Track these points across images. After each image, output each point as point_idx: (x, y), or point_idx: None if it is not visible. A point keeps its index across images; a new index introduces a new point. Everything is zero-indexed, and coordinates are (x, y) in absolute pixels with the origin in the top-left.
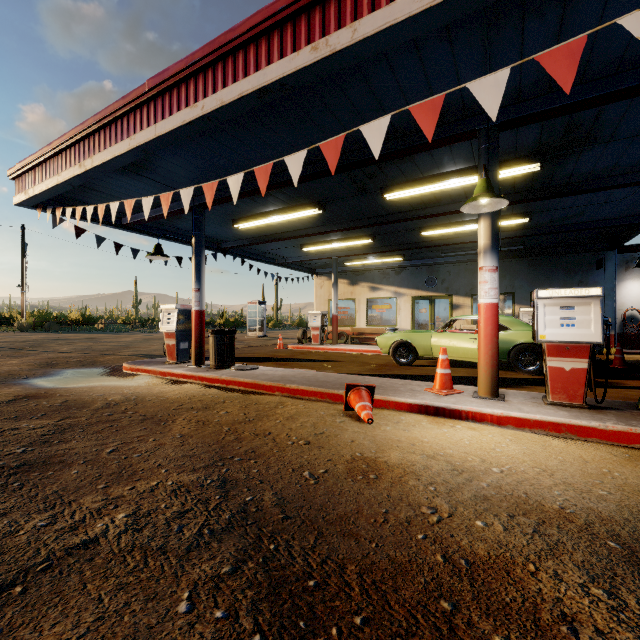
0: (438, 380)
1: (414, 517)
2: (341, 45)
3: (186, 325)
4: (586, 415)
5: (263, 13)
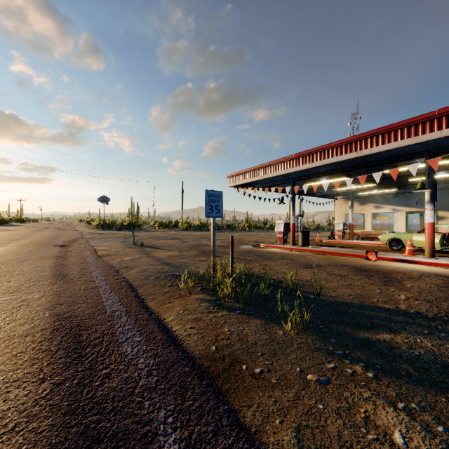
0: (406, 251)
1: (386, 269)
2: (366, 153)
3: (286, 229)
4: None
5: (340, 142)
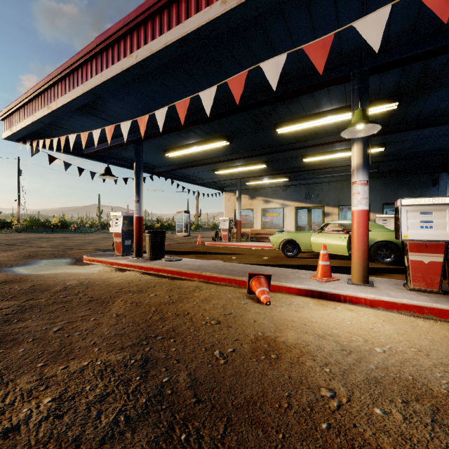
0: (320, 270)
1: (315, 402)
2: None
3: (129, 227)
4: (443, 300)
5: None
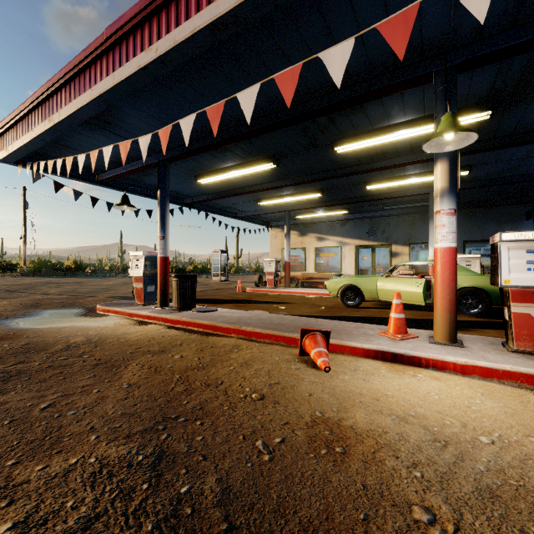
0: (392, 324)
1: (407, 531)
2: None
3: (152, 270)
4: None
5: None
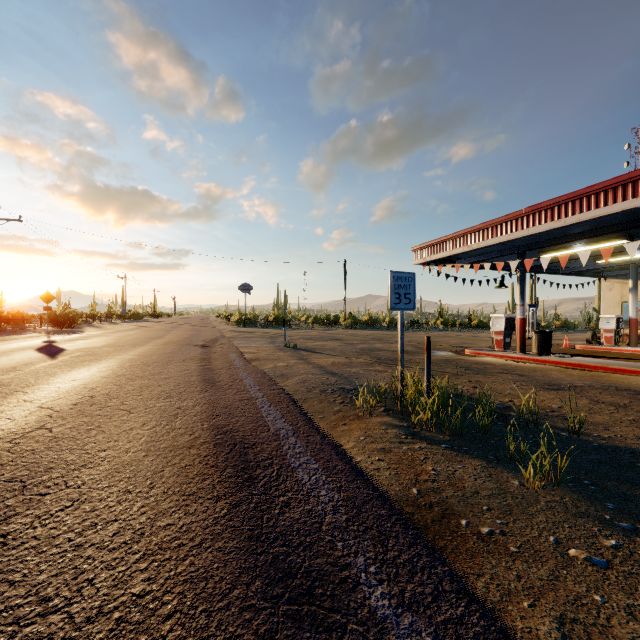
0: None
1: None
2: None
3: (509, 327)
4: None
5: (612, 181)
